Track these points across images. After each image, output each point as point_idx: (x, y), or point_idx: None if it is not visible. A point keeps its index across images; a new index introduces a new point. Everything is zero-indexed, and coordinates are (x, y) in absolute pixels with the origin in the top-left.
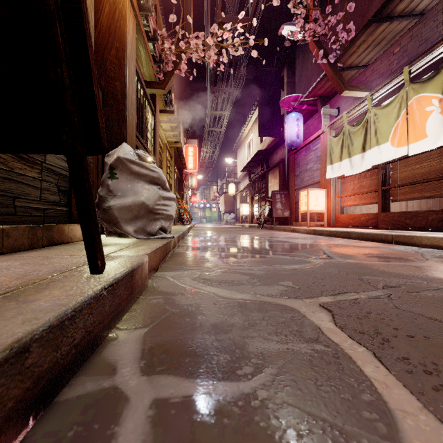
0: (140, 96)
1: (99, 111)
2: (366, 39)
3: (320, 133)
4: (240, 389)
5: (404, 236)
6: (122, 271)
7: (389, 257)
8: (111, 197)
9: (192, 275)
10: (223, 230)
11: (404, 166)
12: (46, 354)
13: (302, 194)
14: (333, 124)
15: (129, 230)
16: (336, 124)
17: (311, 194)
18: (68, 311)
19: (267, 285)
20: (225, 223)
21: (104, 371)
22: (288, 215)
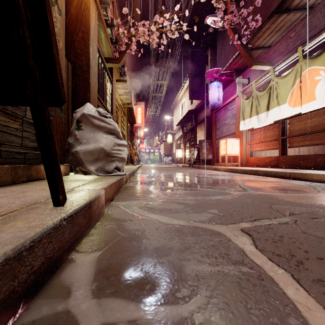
0: (101, 68)
1: (58, 69)
2: (270, 26)
3: (235, 97)
4: (179, 313)
5: (299, 173)
6: (81, 203)
7: (289, 190)
8: (77, 144)
9: (139, 205)
10: (163, 169)
11: (298, 121)
12: (1, 285)
13: (222, 142)
14: (245, 90)
15: (92, 169)
16: (247, 90)
17: (228, 142)
18: (27, 243)
19: (198, 213)
20: (165, 164)
21: (60, 294)
22: (211, 158)
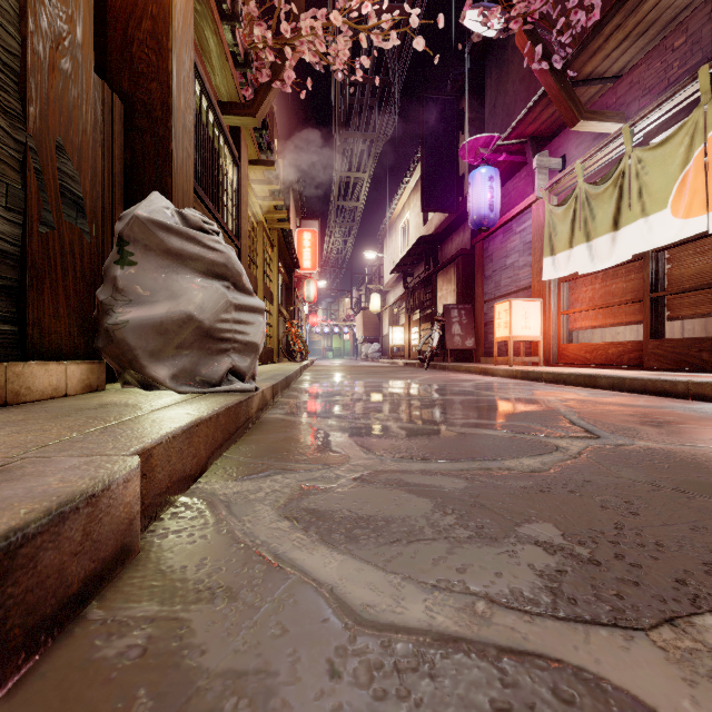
0: (207, 124)
1: None
2: (623, 21)
3: (531, 201)
4: None
5: None
6: None
7: None
8: (120, 304)
9: (282, 496)
10: (360, 372)
11: (695, 254)
12: None
13: (500, 308)
14: (555, 183)
15: (161, 374)
16: (561, 183)
17: (515, 309)
18: None
19: (491, 542)
20: (365, 359)
21: None
22: (473, 345)
